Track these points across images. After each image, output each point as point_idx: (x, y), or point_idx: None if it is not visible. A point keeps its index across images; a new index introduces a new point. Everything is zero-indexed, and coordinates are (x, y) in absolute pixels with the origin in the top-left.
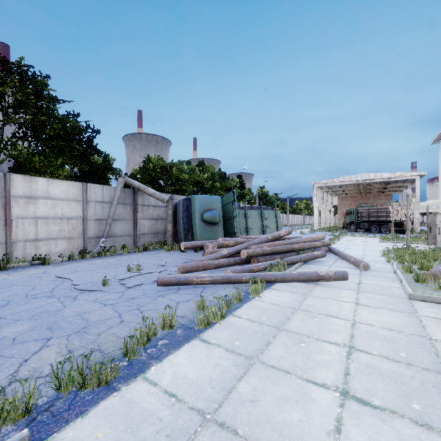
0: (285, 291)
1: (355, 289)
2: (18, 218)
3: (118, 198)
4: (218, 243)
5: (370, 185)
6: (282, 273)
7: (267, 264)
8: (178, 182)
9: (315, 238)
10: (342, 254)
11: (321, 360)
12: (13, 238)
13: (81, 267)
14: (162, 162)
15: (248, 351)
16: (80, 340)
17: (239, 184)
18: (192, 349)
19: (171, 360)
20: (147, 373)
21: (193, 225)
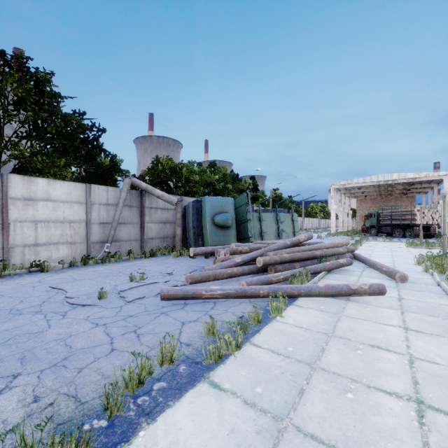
0: (312, 309)
1: (397, 306)
2: (16, 221)
3: (123, 200)
4: (231, 249)
5: (392, 186)
6: (307, 286)
7: (287, 274)
8: (188, 184)
9: (338, 244)
10: (371, 262)
11: (382, 425)
12: (10, 243)
13: (81, 274)
14: (172, 162)
15: (275, 404)
16: (54, 378)
17: (252, 186)
18: (198, 398)
19: (169, 419)
20: (132, 443)
21: (203, 229)
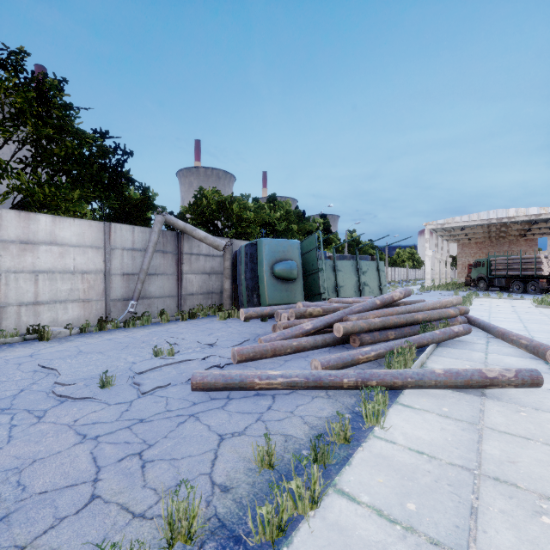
0: (430, 413)
1: None
2: (10, 271)
3: (154, 244)
4: (297, 311)
5: (506, 226)
6: (417, 373)
7: (381, 349)
8: (241, 223)
9: (446, 303)
10: (499, 330)
11: None
12: (1, 301)
13: (91, 345)
14: (219, 196)
15: None
16: None
17: (323, 226)
18: None
19: None
20: None
21: (259, 282)
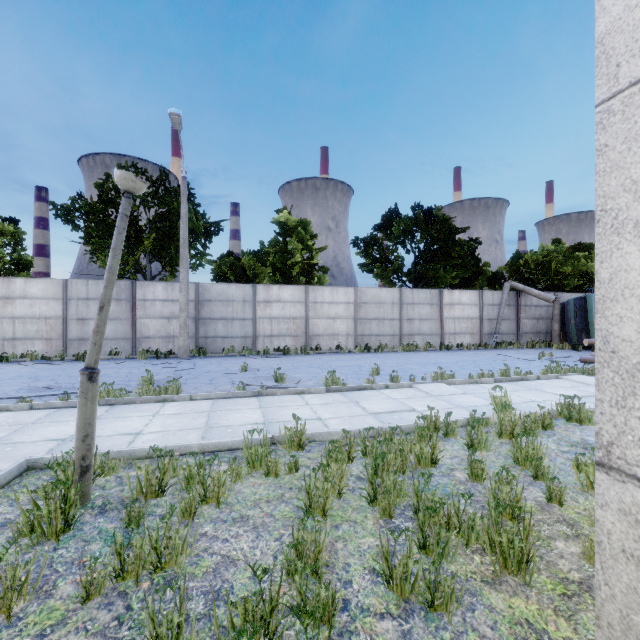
0: None
1: None
2: (446, 318)
3: (505, 301)
4: None
5: None
6: None
7: None
8: (558, 277)
9: None
10: None
11: None
12: (444, 332)
13: (496, 352)
14: (537, 257)
15: None
16: None
17: None
18: None
19: None
20: None
21: (589, 325)
